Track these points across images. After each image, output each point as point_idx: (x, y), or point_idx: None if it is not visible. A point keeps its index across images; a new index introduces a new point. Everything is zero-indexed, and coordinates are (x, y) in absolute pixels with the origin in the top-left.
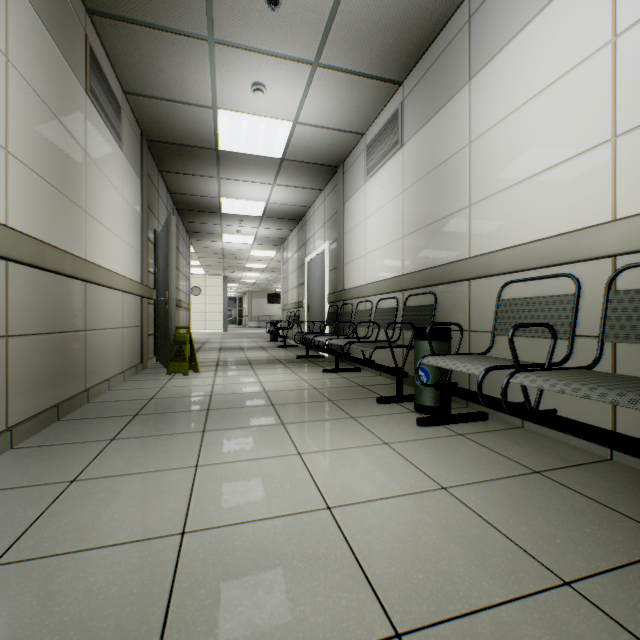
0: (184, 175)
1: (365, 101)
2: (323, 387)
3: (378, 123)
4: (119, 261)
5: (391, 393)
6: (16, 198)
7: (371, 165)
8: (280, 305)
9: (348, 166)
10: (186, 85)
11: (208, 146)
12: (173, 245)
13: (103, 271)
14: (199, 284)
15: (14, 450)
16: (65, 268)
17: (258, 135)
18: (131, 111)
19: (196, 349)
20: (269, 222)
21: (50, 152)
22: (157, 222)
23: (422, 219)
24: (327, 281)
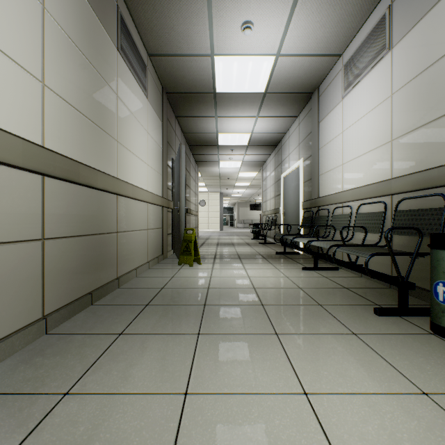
0: (192, 118)
1: (346, 17)
2: (307, 287)
3: (358, 38)
4: (145, 180)
5: (385, 300)
6: (52, 124)
7: (349, 80)
8: (259, 212)
9: (323, 89)
10: (190, 38)
11: (208, 91)
12: (182, 167)
13: (130, 187)
14: (204, 198)
15: (46, 336)
16: (97, 183)
17: (246, 74)
18: (154, 70)
19: (201, 244)
20: (252, 149)
21: (85, 91)
22: (174, 153)
23: (421, 117)
24: (301, 191)
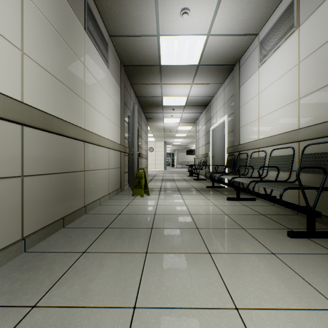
0: (143, 85)
1: (262, 4)
2: (232, 213)
3: (271, 21)
4: (106, 131)
5: (294, 225)
6: (30, 85)
7: (264, 53)
8: (193, 156)
9: (243, 62)
10: (141, 22)
11: (155, 64)
12: (135, 121)
13: (95, 136)
14: (152, 146)
15: (25, 254)
16: (67, 132)
17: (184, 50)
18: (114, 48)
19: (150, 179)
20: (188, 109)
21: (58, 60)
22: (129, 111)
23: (323, 79)
24: (226, 140)
